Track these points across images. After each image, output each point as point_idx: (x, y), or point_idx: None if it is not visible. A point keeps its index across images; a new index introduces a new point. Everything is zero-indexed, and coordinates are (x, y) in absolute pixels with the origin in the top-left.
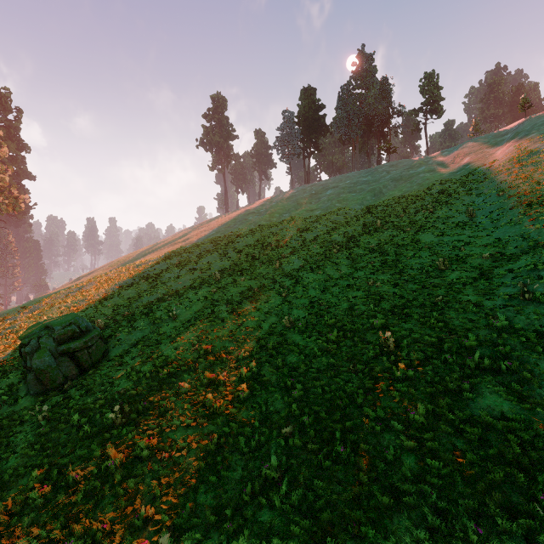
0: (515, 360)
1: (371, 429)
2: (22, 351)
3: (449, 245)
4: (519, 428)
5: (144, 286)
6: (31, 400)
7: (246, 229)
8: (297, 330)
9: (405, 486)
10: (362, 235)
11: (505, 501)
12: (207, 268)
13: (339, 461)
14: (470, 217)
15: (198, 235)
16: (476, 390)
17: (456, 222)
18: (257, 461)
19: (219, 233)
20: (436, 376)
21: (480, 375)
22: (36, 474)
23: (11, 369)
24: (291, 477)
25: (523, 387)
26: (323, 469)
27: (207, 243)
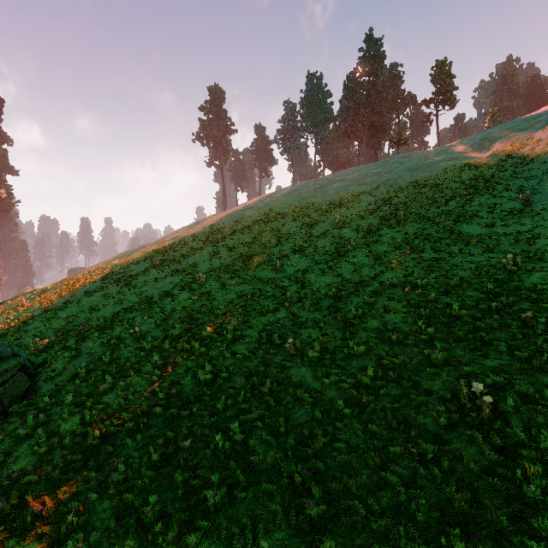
0: None
1: None
2: None
3: (507, 237)
4: None
5: (114, 292)
6: None
7: (243, 225)
8: (306, 360)
9: None
10: (382, 229)
11: None
12: (193, 269)
13: None
14: (526, 203)
15: (189, 232)
16: None
17: (506, 210)
18: None
19: (212, 229)
20: None
21: None
22: None
23: None
24: None
25: None
26: None
27: (197, 240)
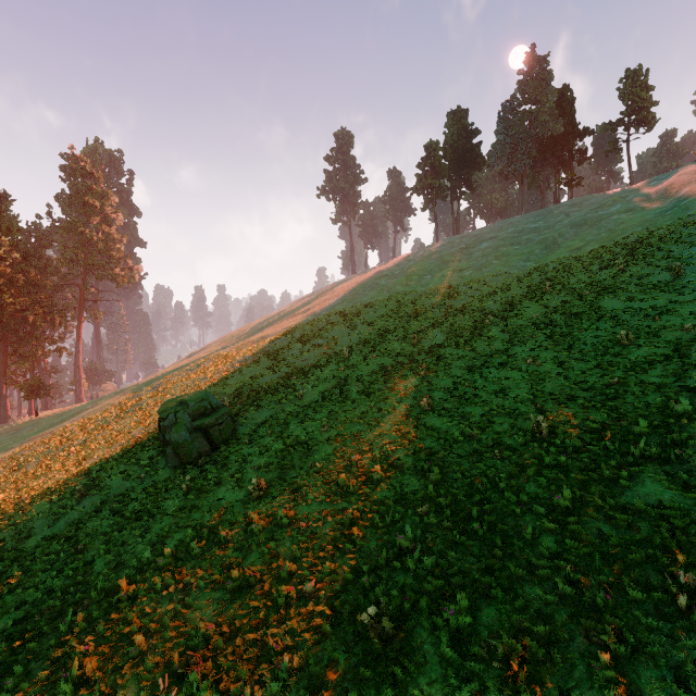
0: (690, 449)
1: (510, 511)
2: (161, 425)
3: (639, 313)
4: (674, 515)
5: (266, 364)
6: (170, 473)
7: (378, 297)
8: (436, 413)
9: (539, 560)
10: (524, 302)
11: (642, 578)
12: (333, 343)
13: (475, 538)
14: (675, 275)
15: (321, 304)
16: (636, 479)
17: (654, 282)
18: (392, 535)
19: (346, 301)
20: (591, 464)
21: (645, 464)
22: (191, 531)
23: (149, 443)
24: (426, 549)
25: (691, 476)
26: (458, 544)
27: (332, 314)
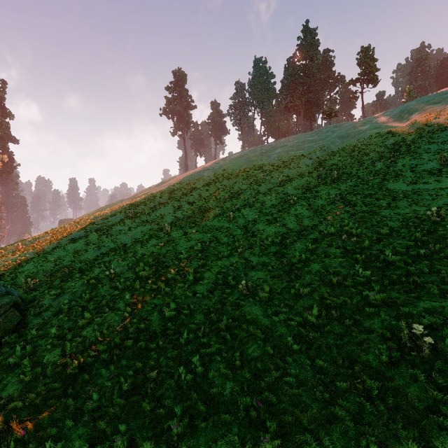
0: None
1: None
2: None
3: (429, 193)
4: None
5: (94, 239)
6: None
7: (201, 184)
8: (257, 300)
9: None
10: (319, 186)
11: None
12: (160, 220)
13: None
14: (443, 163)
15: (157, 189)
16: None
17: (427, 169)
18: None
19: (176, 187)
20: None
21: None
22: None
23: None
24: None
25: None
26: None
27: (163, 196)
